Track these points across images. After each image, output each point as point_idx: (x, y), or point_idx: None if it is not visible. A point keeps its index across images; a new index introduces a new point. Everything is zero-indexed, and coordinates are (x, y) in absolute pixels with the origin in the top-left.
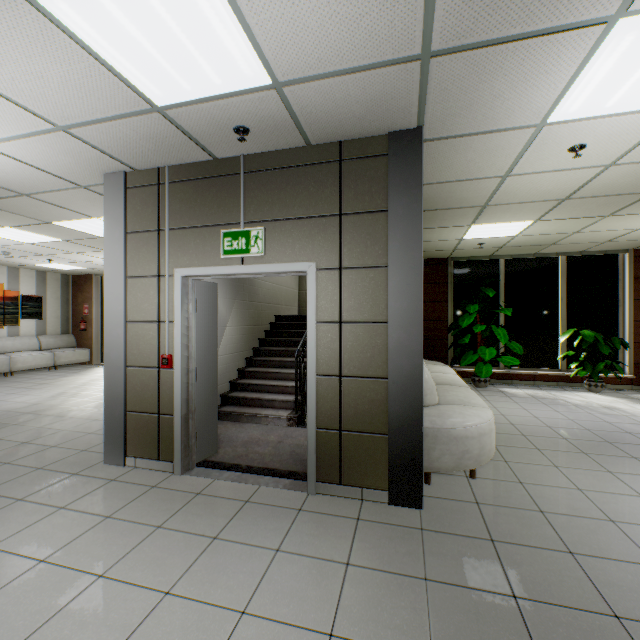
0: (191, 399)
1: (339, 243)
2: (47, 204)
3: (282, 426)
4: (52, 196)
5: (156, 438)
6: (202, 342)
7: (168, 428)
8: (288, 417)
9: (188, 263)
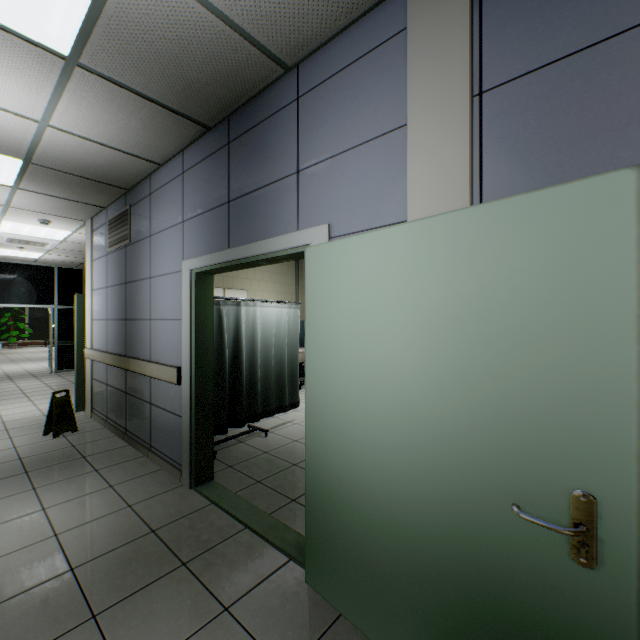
0: None
1: None
2: None
3: None
4: None
5: None
6: None
7: None
8: None
9: None
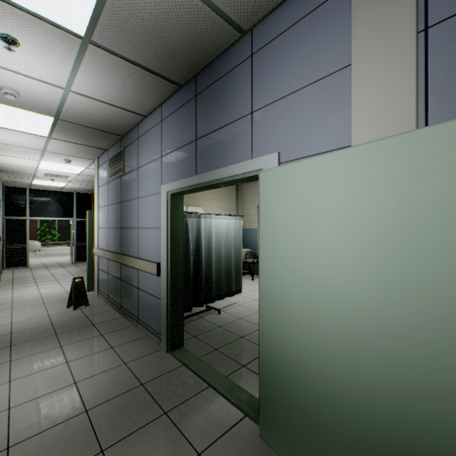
0: None
1: None
2: None
3: None
4: None
5: None
6: None
7: None
8: None
9: None
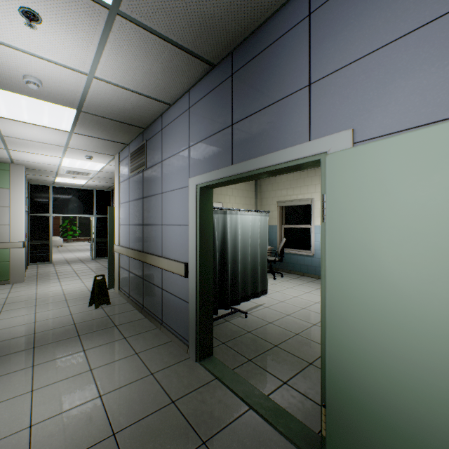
0: None
1: None
2: None
3: None
4: None
5: None
6: None
7: None
8: None
9: None
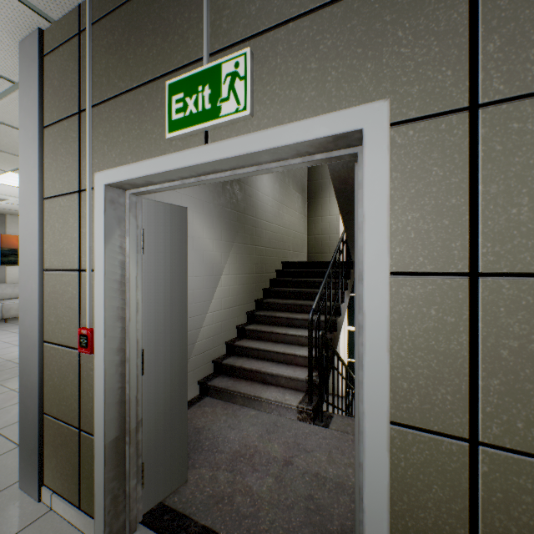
0: (128, 409)
1: (468, 29)
2: (11, 129)
3: (290, 419)
4: (2, 111)
5: (76, 469)
6: (156, 304)
7: (91, 457)
8: (299, 408)
9: (117, 161)
